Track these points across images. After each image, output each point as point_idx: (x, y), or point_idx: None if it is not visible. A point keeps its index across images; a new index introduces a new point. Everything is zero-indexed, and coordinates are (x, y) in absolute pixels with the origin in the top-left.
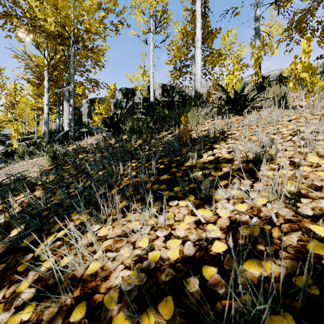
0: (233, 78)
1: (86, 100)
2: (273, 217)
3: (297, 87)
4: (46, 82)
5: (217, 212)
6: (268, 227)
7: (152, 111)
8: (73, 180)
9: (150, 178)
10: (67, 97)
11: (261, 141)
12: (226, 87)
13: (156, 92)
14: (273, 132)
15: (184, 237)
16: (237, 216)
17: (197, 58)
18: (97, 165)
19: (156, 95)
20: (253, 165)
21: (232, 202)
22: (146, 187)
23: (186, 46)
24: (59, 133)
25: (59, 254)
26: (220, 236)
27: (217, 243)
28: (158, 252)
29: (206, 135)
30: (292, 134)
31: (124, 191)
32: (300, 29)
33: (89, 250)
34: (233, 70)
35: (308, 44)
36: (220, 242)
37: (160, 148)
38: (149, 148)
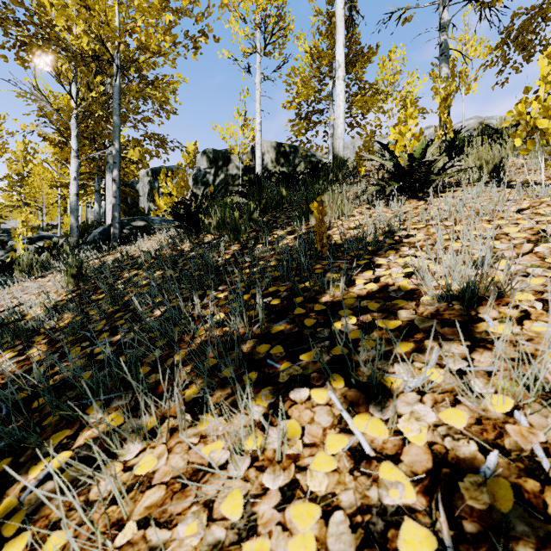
0: (404, 132)
1: (146, 172)
2: (540, 455)
3: (530, 148)
4: (73, 139)
5: (399, 428)
6: (532, 483)
7: (258, 190)
8: (106, 327)
9: (251, 328)
10: (111, 166)
11: (483, 259)
12: (392, 147)
13: (265, 158)
14: (490, 234)
15: (327, 496)
16: (449, 444)
17: (337, 97)
18: (153, 295)
19: (265, 163)
20: (464, 308)
21: (430, 400)
22: (243, 351)
23: (317, 77)
24: (95, 230)
25: (44, 522)
26: (414, 503)
27: (411, 526)
28: (266, 542)
29: (360, 238)
30: (532, 239)
31: (199, 357)
32: (523, 44)
33: (111, 515)
34: (405, 117)
35: (550, 66)
36: (417, 523)
37: (273, 261)
38: (251, 262)
